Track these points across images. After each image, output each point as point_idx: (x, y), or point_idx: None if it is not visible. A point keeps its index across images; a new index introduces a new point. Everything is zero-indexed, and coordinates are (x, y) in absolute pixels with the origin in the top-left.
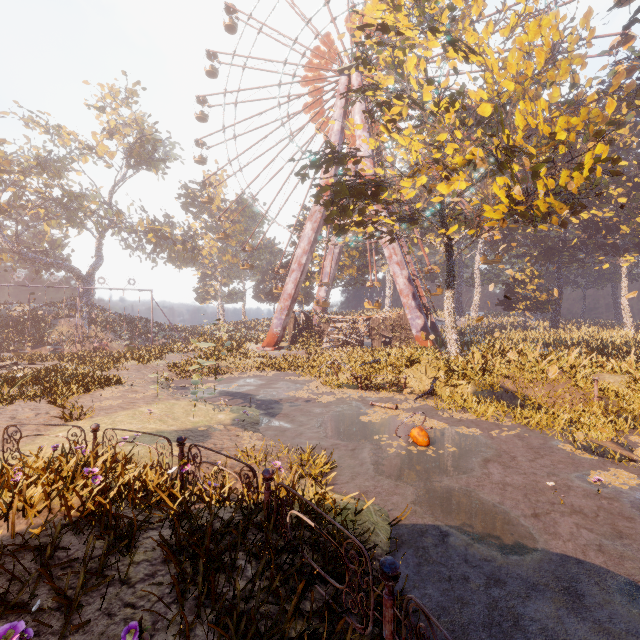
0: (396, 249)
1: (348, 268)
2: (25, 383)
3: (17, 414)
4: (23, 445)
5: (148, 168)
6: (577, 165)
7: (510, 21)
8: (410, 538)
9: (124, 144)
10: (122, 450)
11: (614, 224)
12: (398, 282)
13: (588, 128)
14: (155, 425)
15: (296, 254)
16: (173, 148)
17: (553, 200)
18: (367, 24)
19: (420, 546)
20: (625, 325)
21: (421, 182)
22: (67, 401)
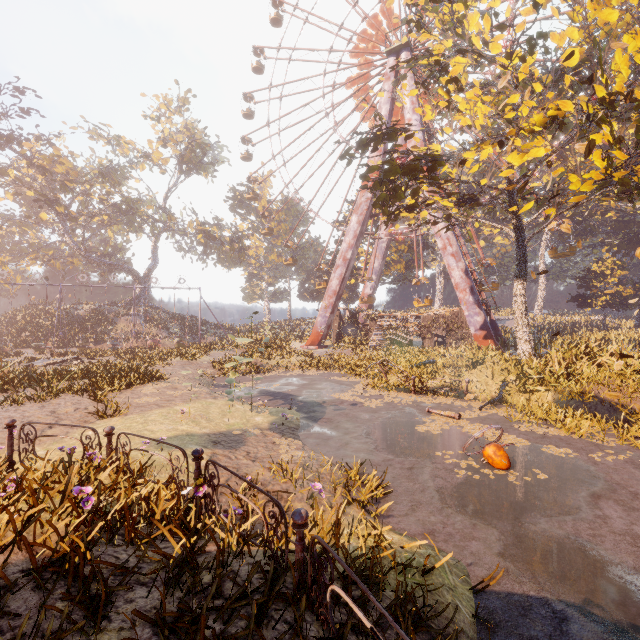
0: (451, 239)
1: (396, 263)
2: (75, 377)
3: (58, 408)
4: (50, 443)
5: (198, 172)
6: None
7: None
8: (507, 618)
9: (176, 150)
10: (141, 457)
11: None
12: (453, 275)
13: None
14: (186, 426)
15: (341, 249)
16: (221, 151)
17: None
18: None
19: (525, 635)
20: None
21: (486, 154)
22: (106, 396)
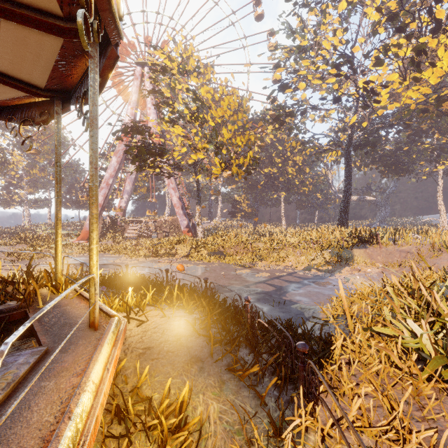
0: (172, 180)
1: (141, 188)
2: None
3: None
4: None
5: None
6: (245, 156)
7: (219, 93)
8: None
9: None
10: None
11: (277, 176)
12: (173, 199)
13: (249, 142)
14: None
15: (105, 177)
16: None
17: (238, 169)
18: (156, 63)
19: None
20: (283, 225)
21: (184, 150)
22: None
